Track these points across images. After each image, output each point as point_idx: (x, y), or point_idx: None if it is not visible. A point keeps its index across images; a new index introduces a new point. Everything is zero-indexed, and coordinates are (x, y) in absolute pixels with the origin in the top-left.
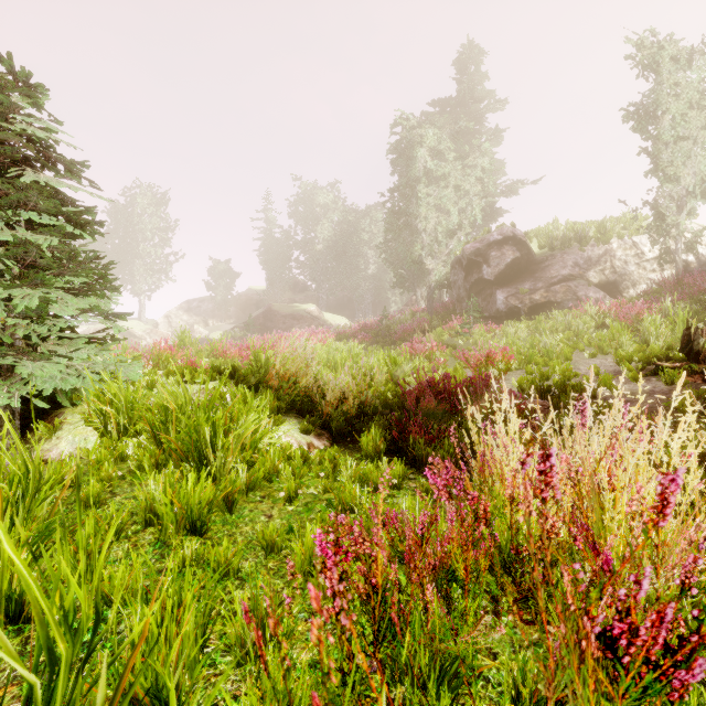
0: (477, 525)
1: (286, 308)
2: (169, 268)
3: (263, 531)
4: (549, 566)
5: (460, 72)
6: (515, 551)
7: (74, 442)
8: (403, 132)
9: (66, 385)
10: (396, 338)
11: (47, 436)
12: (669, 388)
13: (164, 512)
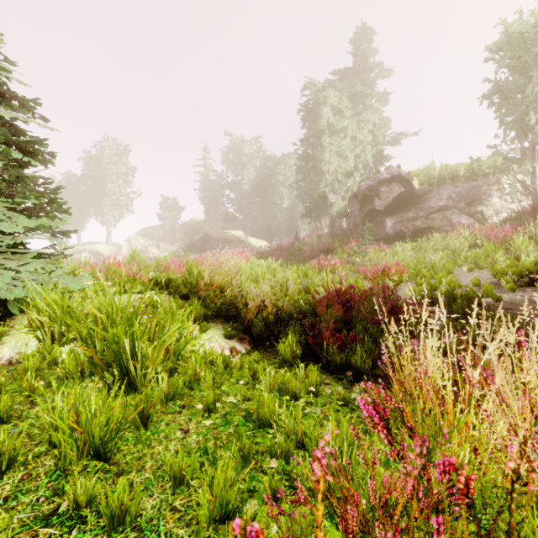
0: (425, 473)
1: (219, 233)
2: (130, 203)
3: (176, 451)
4: None
5: (355, 48)
6: None
7: (15, 348)
8: (310, 95)
9: (11, 295)
10: (306, 256)
11: None
12: None
13: (62, 438)
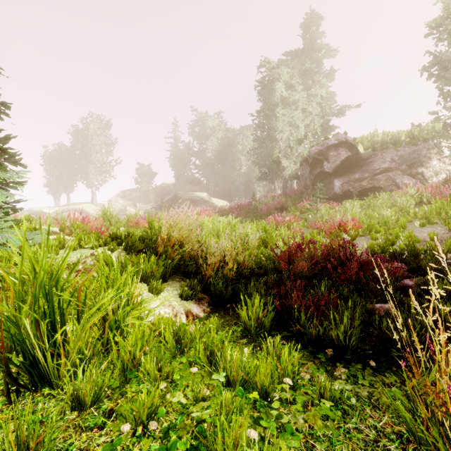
0: None
1: (186, 195)
2: (111, 169)
3: None
4: None
5: (305, 31)
6: None
7: None
8: (266, 72)
9: None
10: (262, 213)
11: None
12: None
13: None
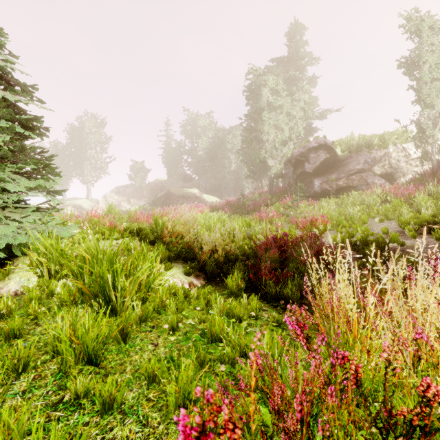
0: (333, 369)
1: (179, 191)
2: (106, 166)
3: (148, 359)
4: (428, 434)
5: (290, 40)
6: (388, 414)
7: (20, 282)
8: (253, 78)
9: (16, 241)
10: (249, 209)
11: (1, 277)
12: (439, 243)
13: (64, 348)
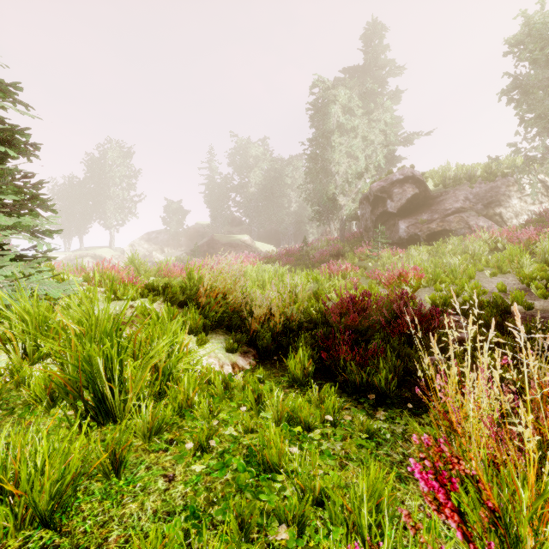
0: None
1: (225, 238)
2: (133, 207)
3: (154, 511)
4: None
5: (366, 44)
6: None
7: None
8: (319, 93)
9: None
10: (315, 261)
11: None
12: None
13: None
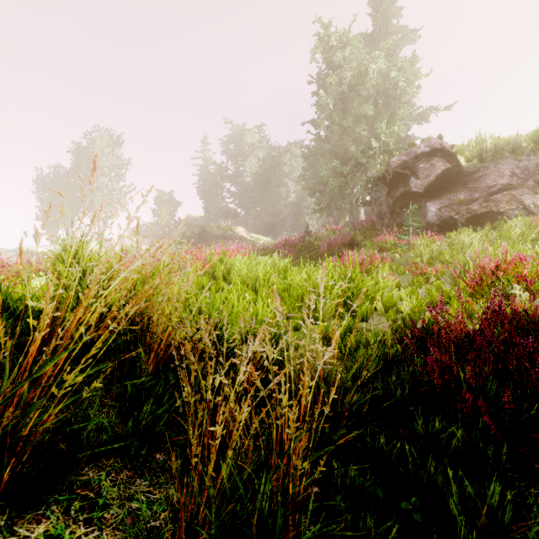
0: None
1: (218, 229)
2: (122, 198)
3: None
4: None
5: (375, 9)
6: None
7: None
8: (324, 58)
9: None
10: (321, 252)
11: None
12: None
13: None
